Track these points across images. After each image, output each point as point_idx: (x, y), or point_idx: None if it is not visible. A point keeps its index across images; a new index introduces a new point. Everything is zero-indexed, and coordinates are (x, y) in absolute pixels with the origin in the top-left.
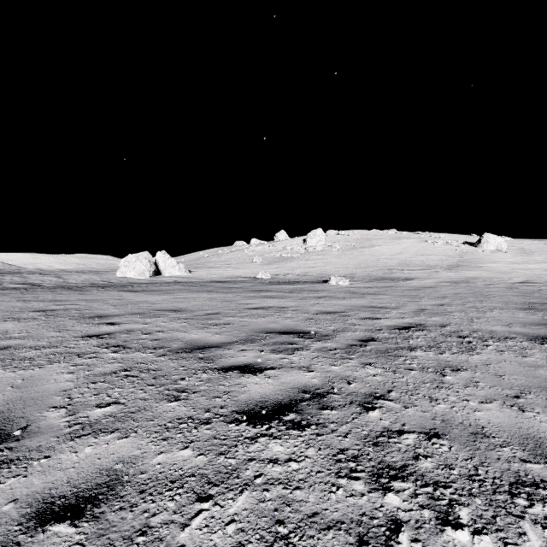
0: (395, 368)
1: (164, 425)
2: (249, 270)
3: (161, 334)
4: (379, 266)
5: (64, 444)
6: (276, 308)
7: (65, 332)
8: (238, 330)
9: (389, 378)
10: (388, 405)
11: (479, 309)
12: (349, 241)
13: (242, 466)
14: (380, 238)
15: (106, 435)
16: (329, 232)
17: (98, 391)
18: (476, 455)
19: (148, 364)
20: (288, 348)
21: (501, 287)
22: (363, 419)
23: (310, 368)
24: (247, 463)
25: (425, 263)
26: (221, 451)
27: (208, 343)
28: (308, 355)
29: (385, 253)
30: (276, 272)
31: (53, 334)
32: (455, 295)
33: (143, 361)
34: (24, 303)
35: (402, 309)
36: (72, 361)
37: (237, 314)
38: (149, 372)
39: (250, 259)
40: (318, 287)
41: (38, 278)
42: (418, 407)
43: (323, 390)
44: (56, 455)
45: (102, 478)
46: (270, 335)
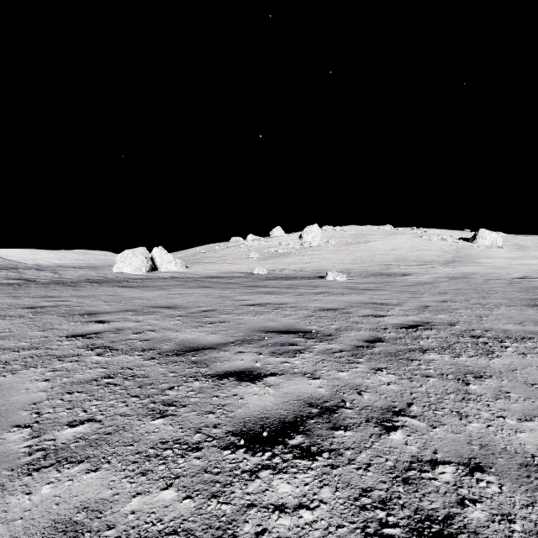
0: (410, 375)
1: (145, 451)
2: (245, 265)
3: (152, 334)
4: (376, 261)
5: (18, 480)
6: (274, 304)
7: (50, 331)
8: (234, 329)
9: (406, 387)
10: (411, 424)
11: (485, 306)
12: (344, 237)
13: (239, 516)
14: (376, 234)
15: (72, 467)
16: (325, 228)
17: (73, 405)
18: (537, 500)
19: (134, 369)
20: (289, 350)
21: (501, 283)
22: (385, 443)
23: (315, 375)
24: (246, 512)
25: (421, 259)
26: (213, 492)
27: (201, 343)
28: (311, 359)
29: (380, 248)
30: (272, 267)
31: (36, 334)
32: (455, 291)
33: (129, 365)
34: (14, 300)
35: (404, 306)
36: (50, 366)
37: (233, 312)
38: (134, 379)
39: (247, 254)
40: (315, 283)
41: (34, 273)
42: (447, 426)
43: (332, 403)
44: (4, 499)
45: (55, 536)
46: (269, 335)
